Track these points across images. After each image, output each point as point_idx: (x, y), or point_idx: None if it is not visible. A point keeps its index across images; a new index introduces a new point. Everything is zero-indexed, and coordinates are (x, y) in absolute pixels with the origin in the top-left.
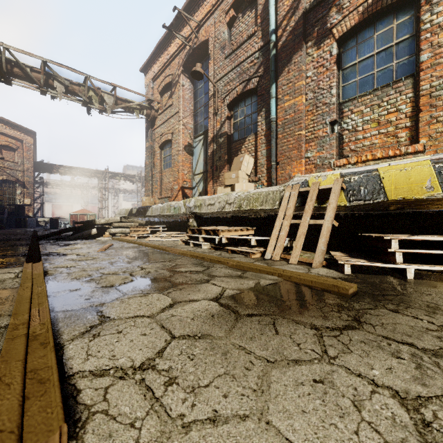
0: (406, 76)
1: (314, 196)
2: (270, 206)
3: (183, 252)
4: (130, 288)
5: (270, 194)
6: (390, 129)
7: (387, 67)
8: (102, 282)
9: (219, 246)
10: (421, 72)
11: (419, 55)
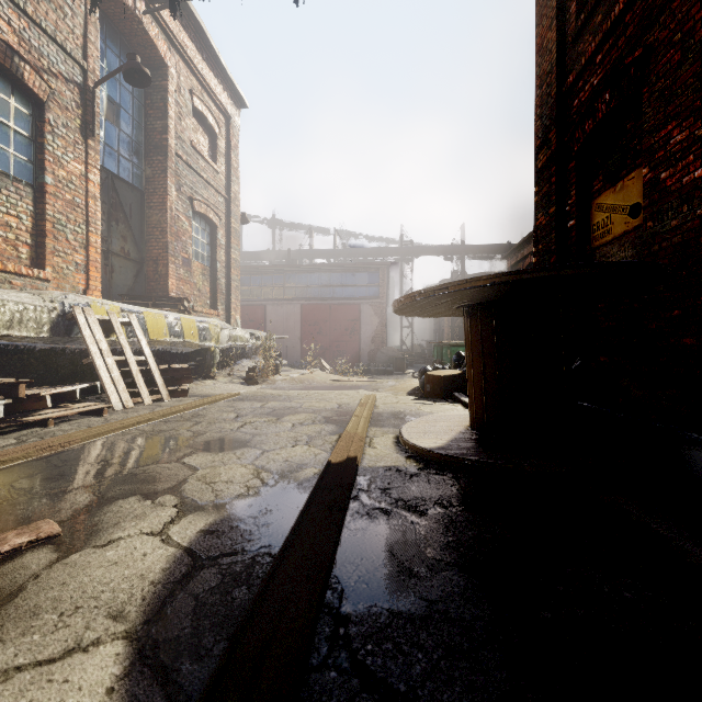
0: (28, 183)
1: (122, 329)
2: (34, 332)
3: (75, 437)
4: (306, 412)
5: (29, 309)
6: (11, 236)
7: (6, 150)
8: (313, 416)
9: (8, 423)
10: (47, 194)
11: (39, 169)
